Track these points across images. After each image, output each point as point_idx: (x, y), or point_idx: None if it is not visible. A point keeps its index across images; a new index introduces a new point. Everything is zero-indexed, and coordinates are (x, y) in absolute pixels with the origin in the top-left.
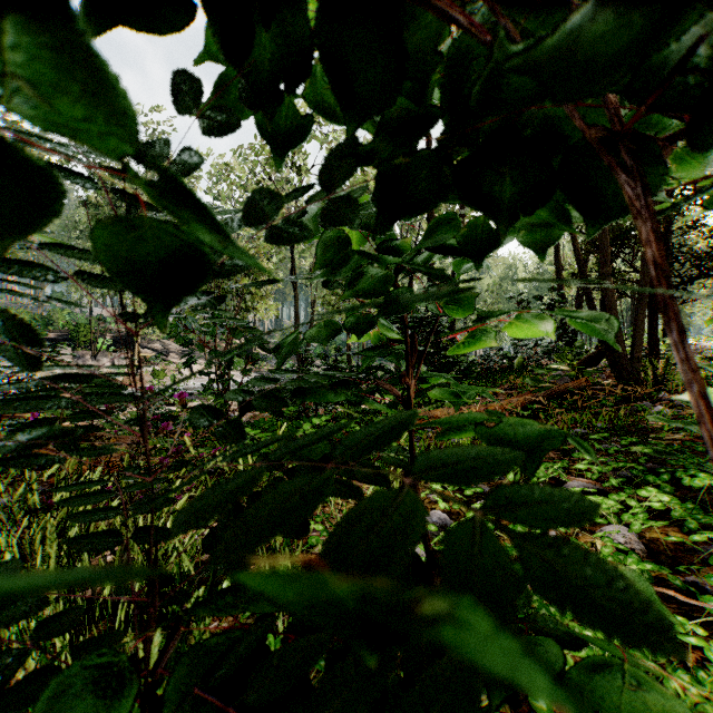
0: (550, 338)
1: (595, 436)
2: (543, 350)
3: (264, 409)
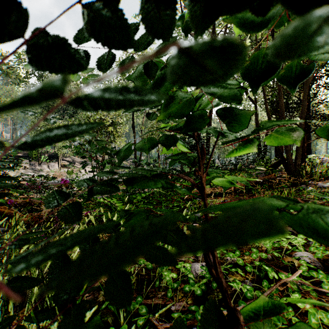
0: (296, 144)
1: None
2: (250, 161)
3: (100, 193)
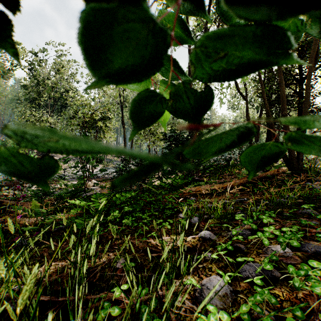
0: None
1: (305, 206)
2: None
3: None
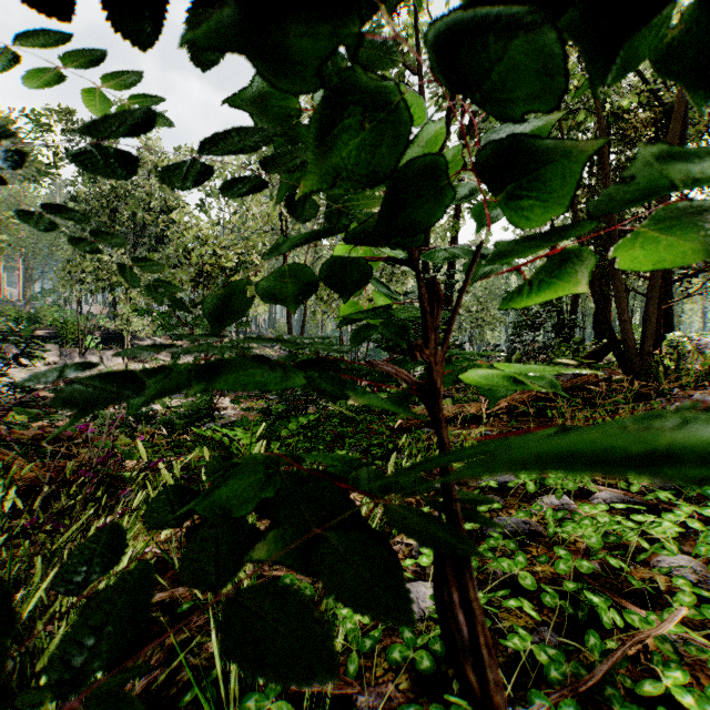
0: None
1: None
2: (541, 346)
3: (71, 404)
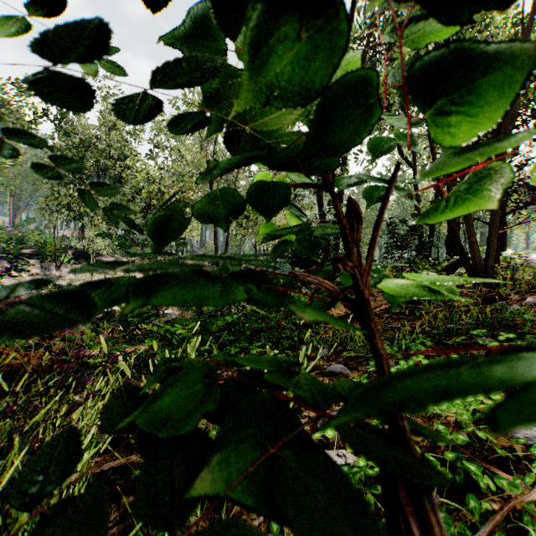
0: None
1: (475, 332)
2: (407, 261)
3: (12, 330)
